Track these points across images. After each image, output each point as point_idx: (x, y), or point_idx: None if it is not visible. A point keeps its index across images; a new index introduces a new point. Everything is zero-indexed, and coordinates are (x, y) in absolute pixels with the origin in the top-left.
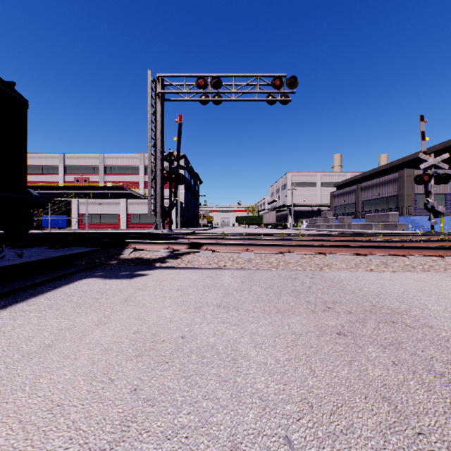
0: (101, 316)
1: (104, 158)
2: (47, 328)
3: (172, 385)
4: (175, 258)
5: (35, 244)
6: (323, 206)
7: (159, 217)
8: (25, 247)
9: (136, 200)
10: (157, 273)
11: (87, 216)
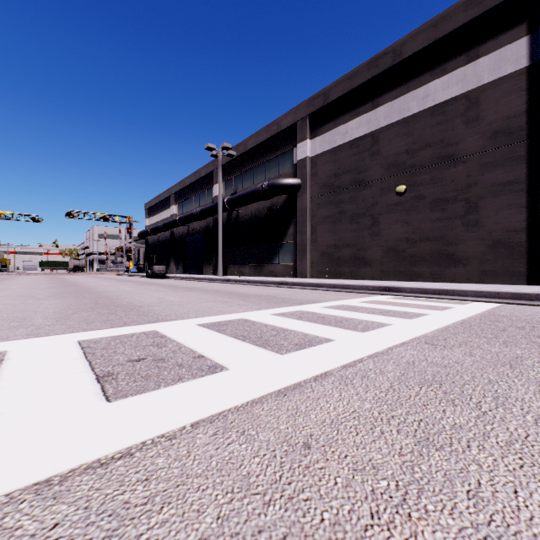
0: None
1: None
2: None
3: None
4: None
5: None
6: None
7: None
8: None
9: None
10: None
11: None
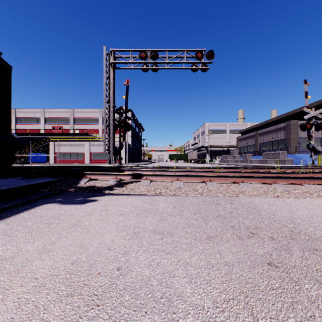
0: (46, 243)
1: (73, 112)
2: None
3: None
4: (121, 187)
5: (13, 175)
6: (231, 147)
7: (112, 154)
8: (4, 177)
9: (96, 142)
10: (105, 198)
11: (60, 154)
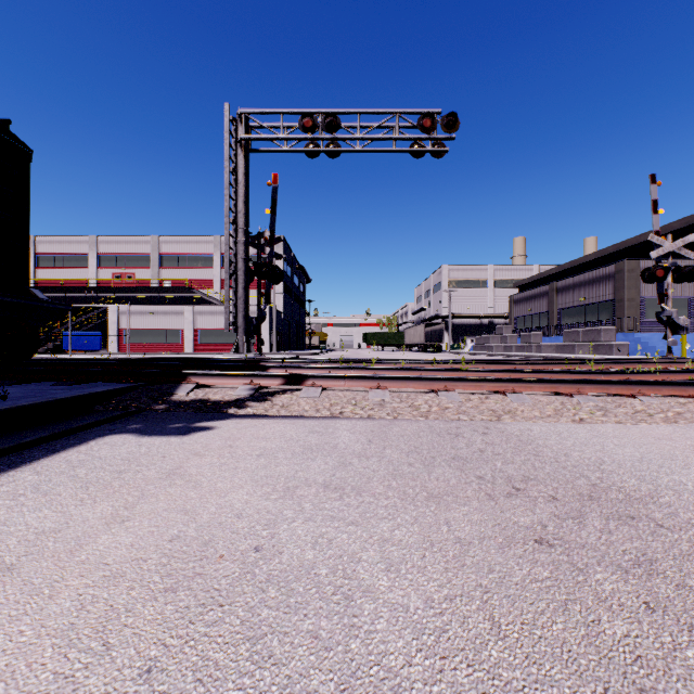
0: (119, 506)
1: (159, 242)
2: (17, 531)
3: (223, 658)
4: (262, 401)
5: (37, 378)
6: (497, 317)
7: (242, 334)
8: (19, 382)
9: (208, 308)
10: (230, 425)
11: (132, 333)
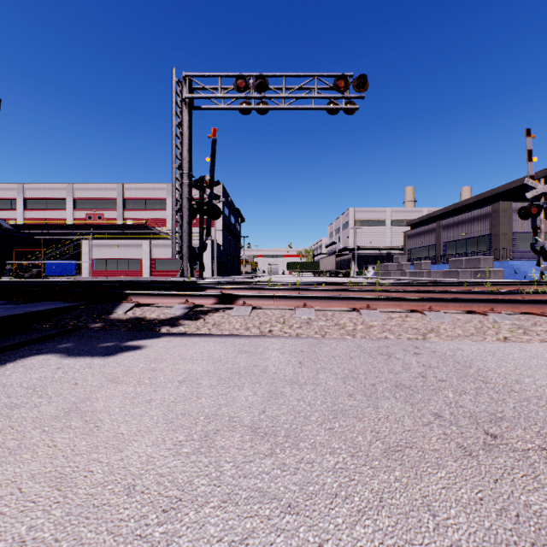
0: None
1: (123, 189)
2: None
3: None
4: (195, 319)
5: None
6: (393, 249)
7: (186, 261)
8: None
9: (162, 241)
10: (160, 343)
11: (100, 261)
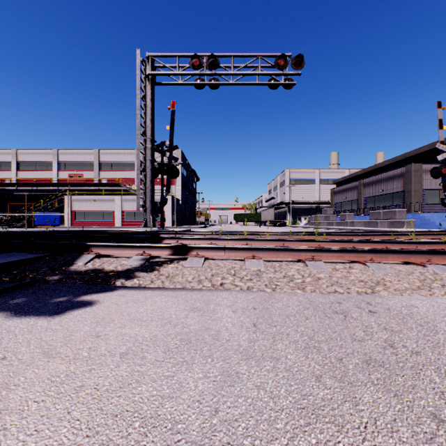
0: None
1: (99, 154)
2: None
3: None
4: (150, 271)
5: None
6: (321, 203)
7: (149, 213)
8: None
9: (131, 197)
10: (113, 298)
11: (80, 213)
